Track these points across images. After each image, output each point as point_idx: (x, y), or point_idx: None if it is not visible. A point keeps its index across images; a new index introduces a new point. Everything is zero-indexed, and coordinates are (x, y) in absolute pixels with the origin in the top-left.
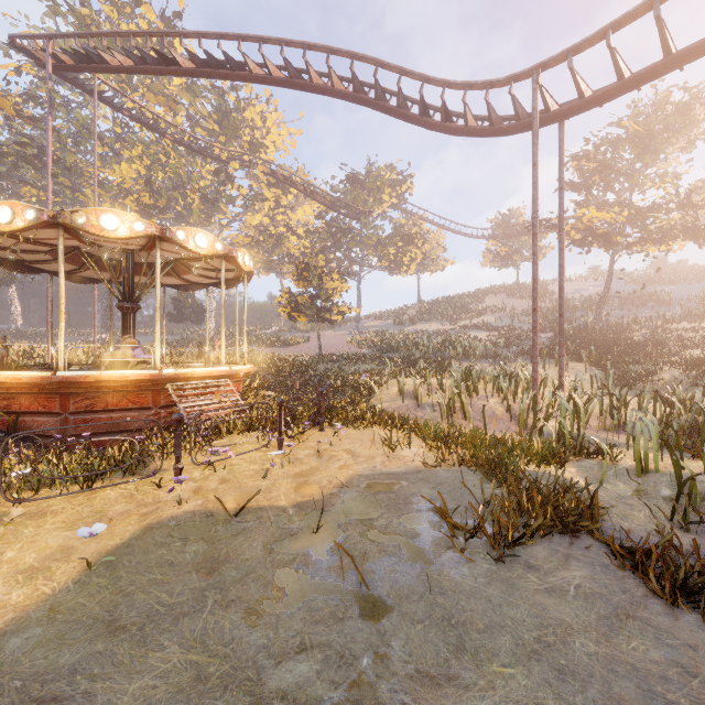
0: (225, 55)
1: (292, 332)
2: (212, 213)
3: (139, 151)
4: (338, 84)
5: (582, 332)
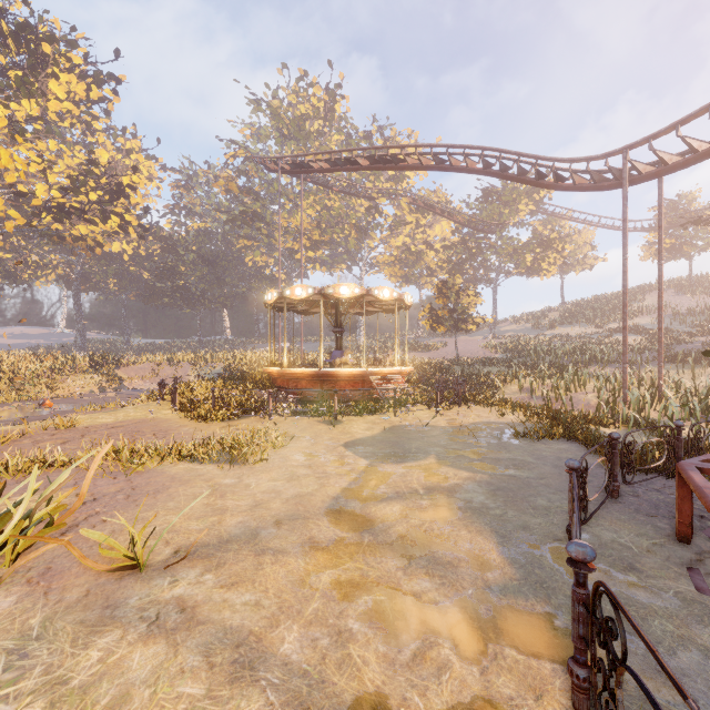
0: (391, 158)
1: (430, 337)
2: (362, 239)
3: (311, 200)
4: (472, 163)
5: None
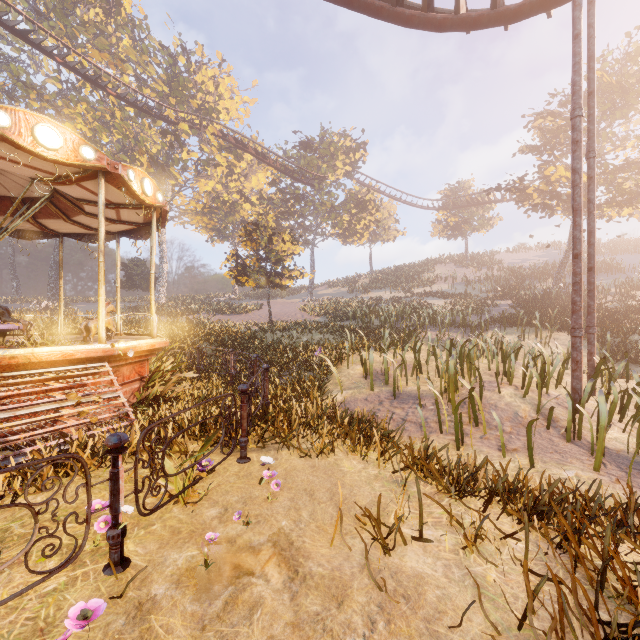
0: None
1: (246, 299)
2: (164, 179)
3: (84, 111)
4: None
5: (545, 298)
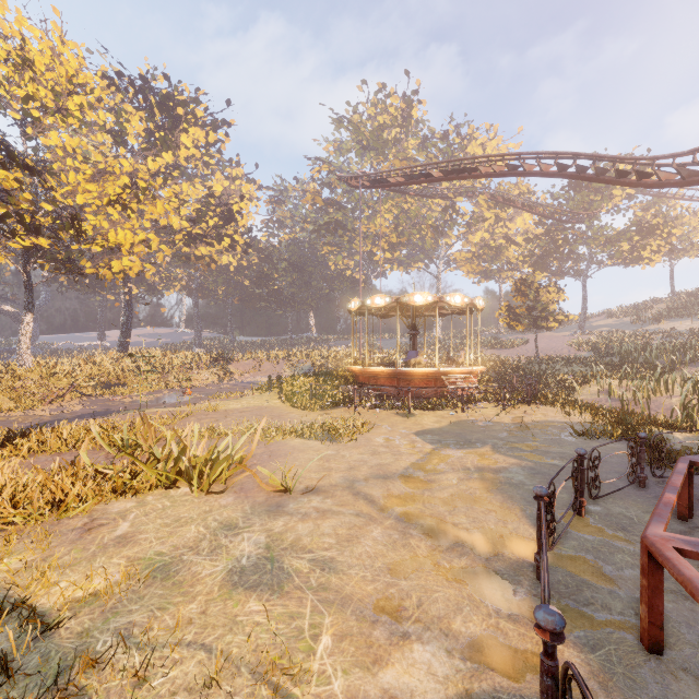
0: (464, 169)
1: (511, 333)
2: (438, 237)
3: (388, 205)
4: (546, 167)
5: None
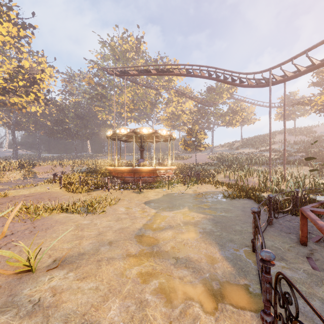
0: (166, 70)
1: (184, 153)
2: (153, 108)
3: (129, 89)
4: (203, 74)
5: (320, 152)
